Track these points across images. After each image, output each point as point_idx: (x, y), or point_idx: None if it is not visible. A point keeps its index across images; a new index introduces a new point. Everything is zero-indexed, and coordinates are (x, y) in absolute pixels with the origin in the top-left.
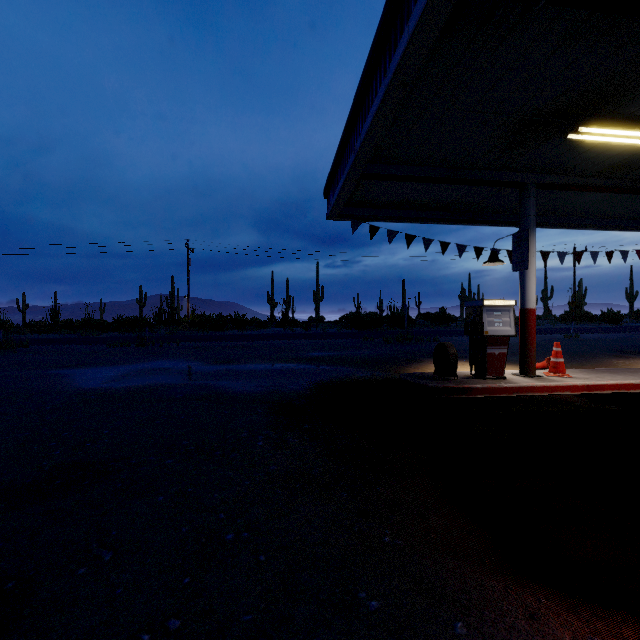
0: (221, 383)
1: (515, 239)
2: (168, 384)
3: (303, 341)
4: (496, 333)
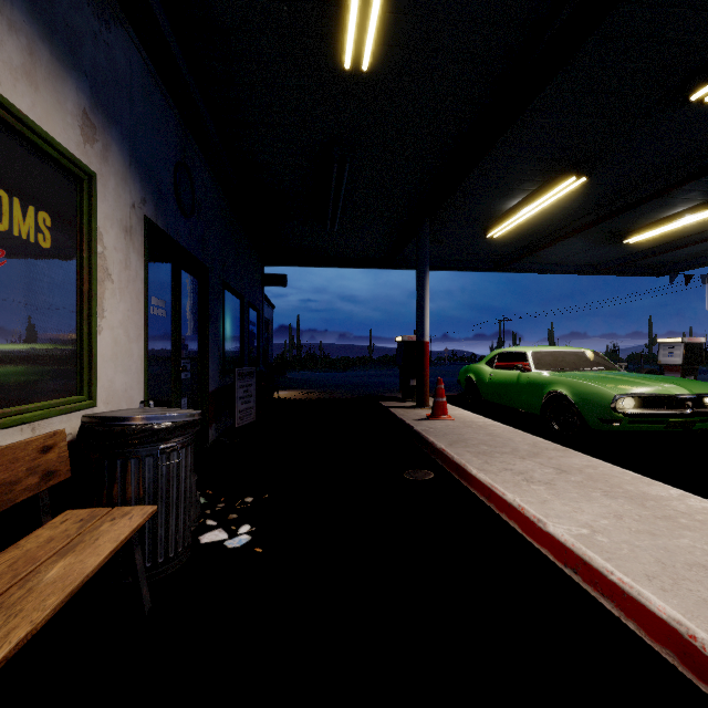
0: None
1: None
2: None
3: None
4: (666, 362)
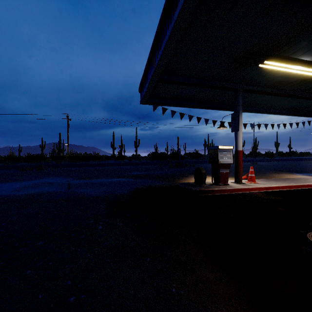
0: (82, 190)
1: (232, 116)
2: (51, 192)
3: (128, 166)
4: (224, 162)
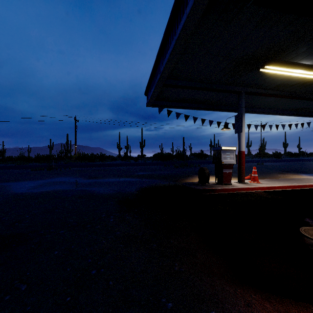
0: (92, 189)
1: (236, 118)
2: (63, 190)
3: (134, 167)
4: (227, 162)
